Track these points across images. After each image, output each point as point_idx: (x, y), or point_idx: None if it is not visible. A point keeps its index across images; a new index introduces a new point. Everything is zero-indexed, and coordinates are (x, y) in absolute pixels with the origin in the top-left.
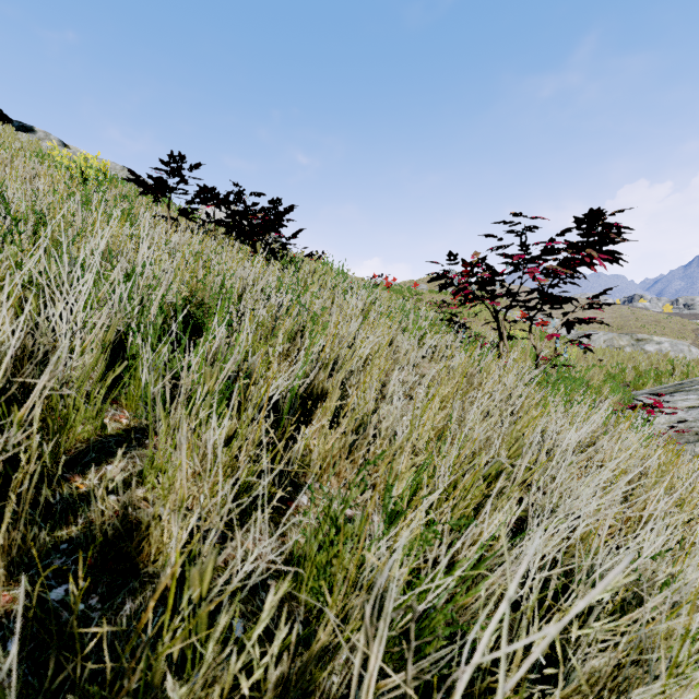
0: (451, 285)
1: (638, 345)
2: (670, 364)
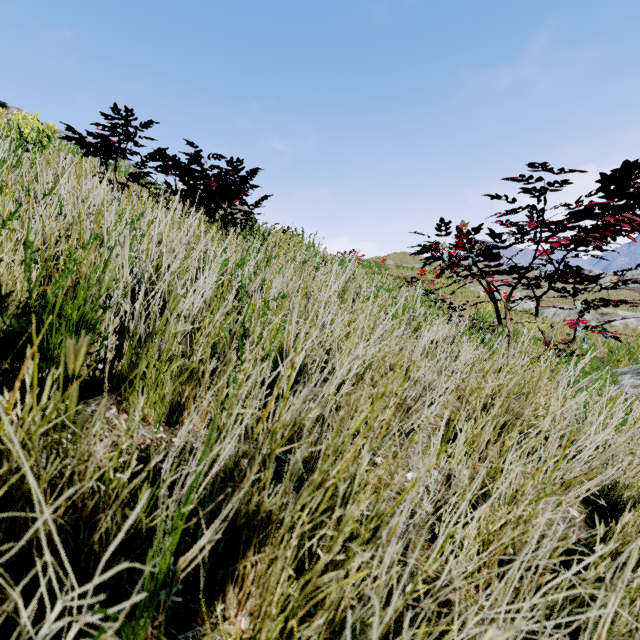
0: (437, 260)
1: (603, 319)
2: (639, 339)
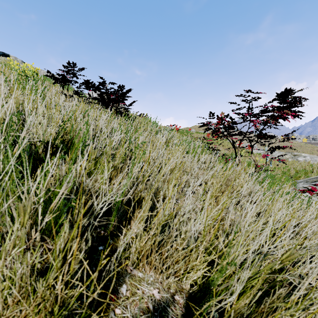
0: (210, 129)
1: (294, 158)
2: (311, 167)
